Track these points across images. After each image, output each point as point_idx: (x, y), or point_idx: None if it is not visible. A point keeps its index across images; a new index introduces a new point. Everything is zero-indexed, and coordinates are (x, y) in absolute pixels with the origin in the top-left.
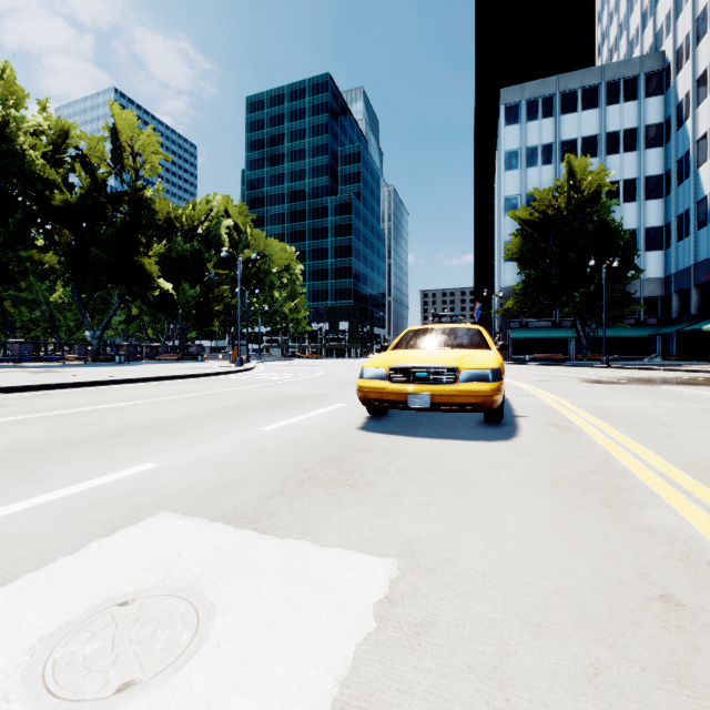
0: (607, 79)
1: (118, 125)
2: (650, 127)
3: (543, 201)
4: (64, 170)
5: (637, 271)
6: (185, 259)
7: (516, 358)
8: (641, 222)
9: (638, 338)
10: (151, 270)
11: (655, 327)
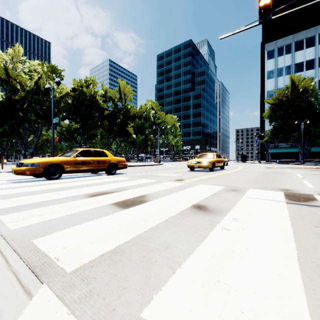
0: (319, 32)
1: (120, 86)
2: None
3: (280, 94)
4: (106, 102)
5: None
6: (139, 126)
7: (272, 161)
8: None
9: None
10: (130, 132)
11: None
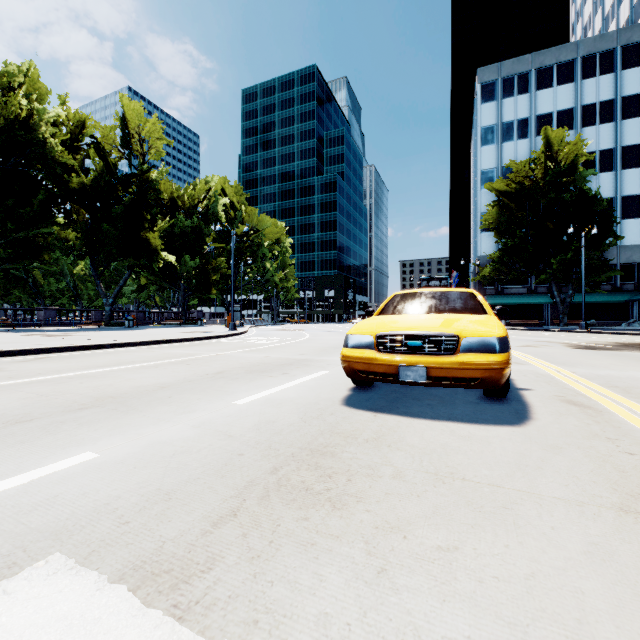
0: (583, 54)
1: (127, 115)
2: (627, 98)
3: (519, 172)
4: (81, 156)
5: (616, 238)
6: (187, 233)
7: None
8: (618, 191)
9: (614, 304)
10: (155, 243)
11: (632, 293)
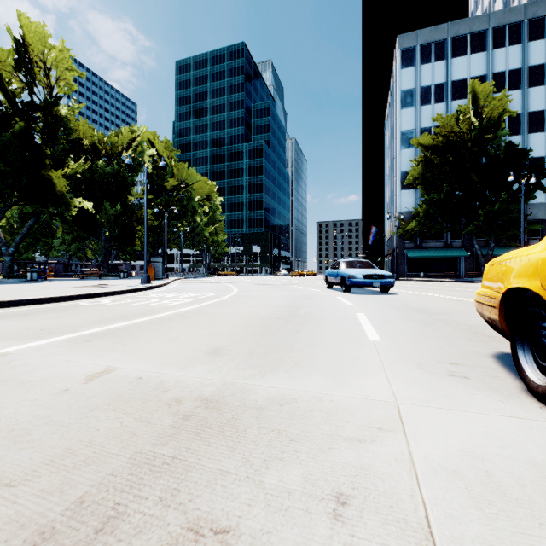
0: (494, 25)
1: (30, 40)
2: (533, 67)
3: (445, 127)
4: None
5: (543, 190)
6: (108, 181)
7: (411, 275)
8: None
9: None
10: (61, 184)
11: None
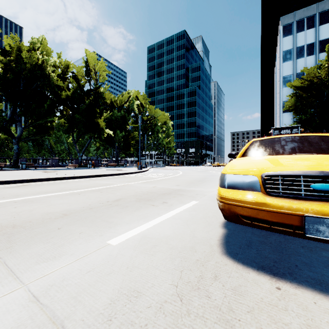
0: None
1: (88, 60)
2: None
3: (310, 74)
4: (67, 82)
5: None
6: (118, 120)
7: None
8: None
9: None
10: (102, 124)
11: None
